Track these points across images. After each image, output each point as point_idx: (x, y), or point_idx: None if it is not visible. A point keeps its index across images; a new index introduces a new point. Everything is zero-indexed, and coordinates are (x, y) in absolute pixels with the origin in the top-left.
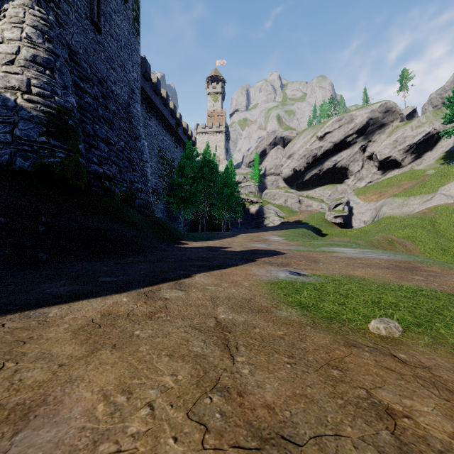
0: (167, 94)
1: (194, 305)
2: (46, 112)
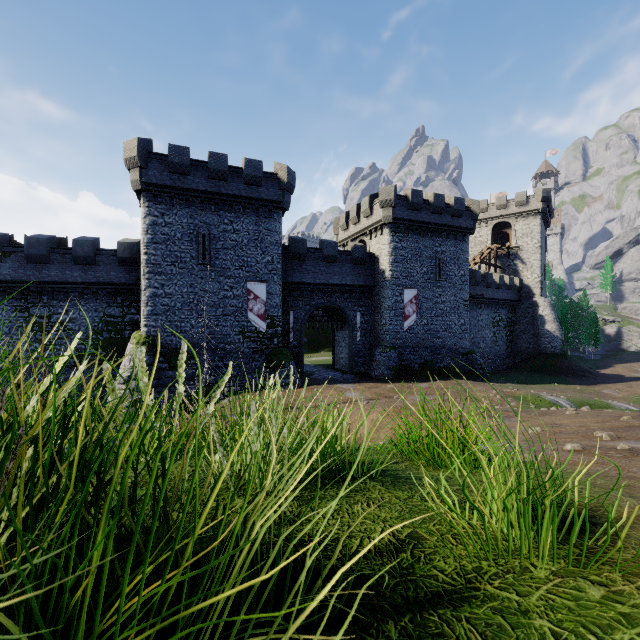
0: None
1: (635, 384)
2: (561, 336)
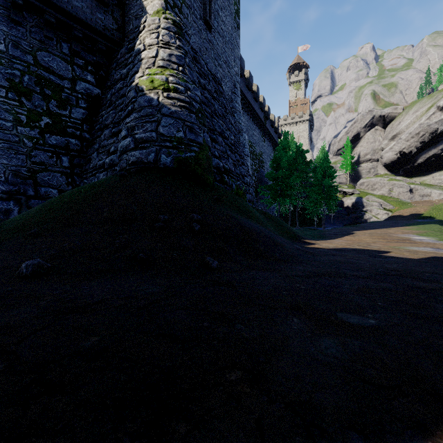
0: (257, 88)
1: None
2: (181, 107)
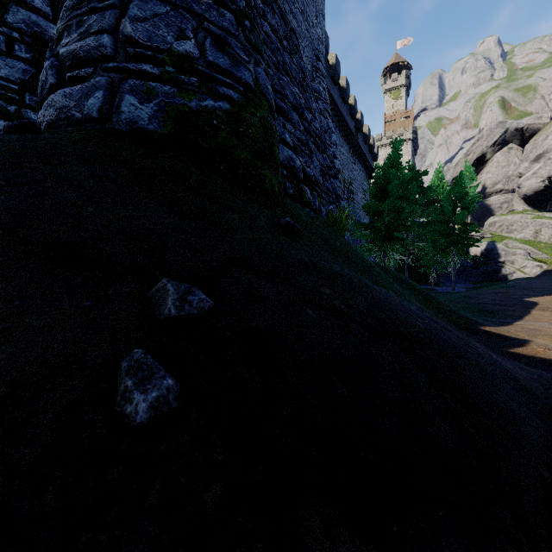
0: (346, 82)
1: None
2: None
